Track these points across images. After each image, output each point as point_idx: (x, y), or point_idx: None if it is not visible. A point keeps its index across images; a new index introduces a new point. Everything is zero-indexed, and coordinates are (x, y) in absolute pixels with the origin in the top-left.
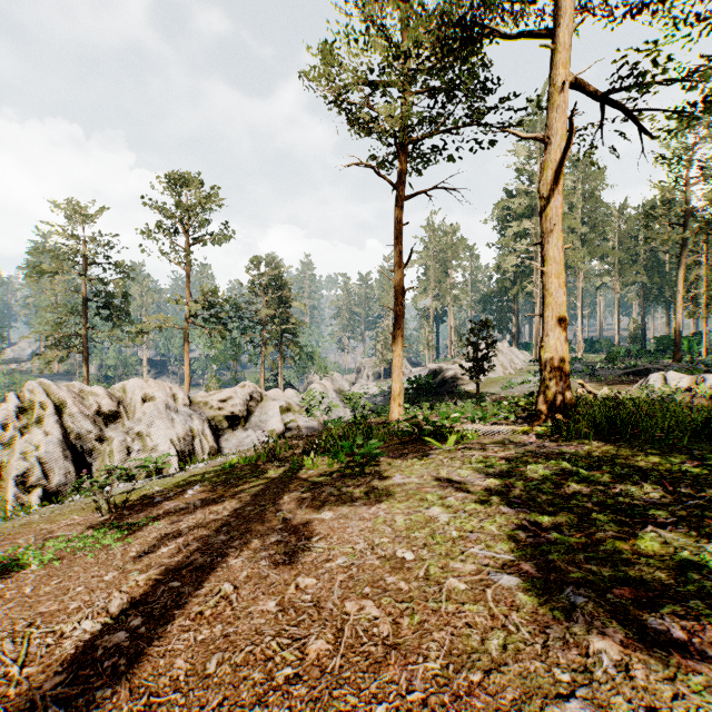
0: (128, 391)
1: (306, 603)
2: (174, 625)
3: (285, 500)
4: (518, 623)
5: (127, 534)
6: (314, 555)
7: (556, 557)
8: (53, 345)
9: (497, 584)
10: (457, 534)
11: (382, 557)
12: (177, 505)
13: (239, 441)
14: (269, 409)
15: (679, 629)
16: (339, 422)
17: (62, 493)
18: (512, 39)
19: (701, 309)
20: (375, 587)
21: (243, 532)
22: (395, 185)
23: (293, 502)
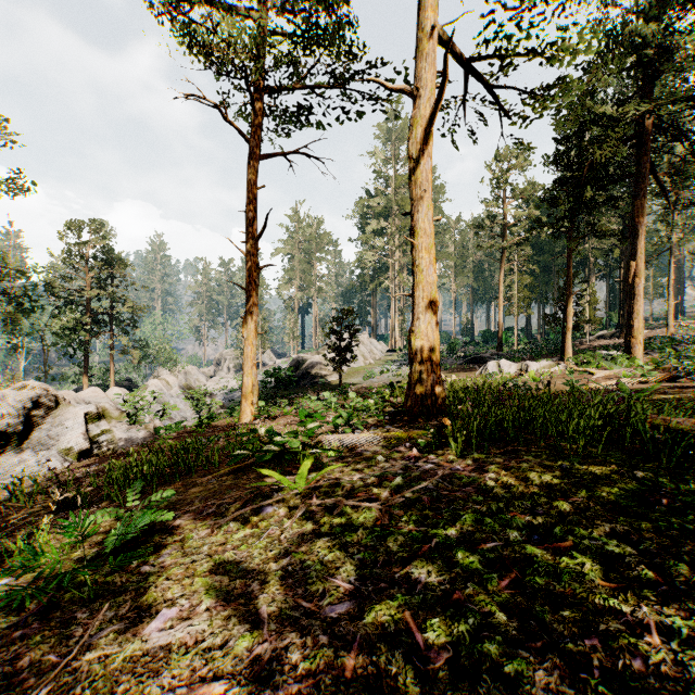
0: None
1: None
2: None
3: None
4: None
5: None
6: None
7: None
8: None
9: None
10: None
11: None
12: None
13: (5, 470)
14: (68, 419)
15: None
16: (177, 427)
17: None
18: None
19: (515, 308)
20: None
21: None
22: (247, 139)
23: None
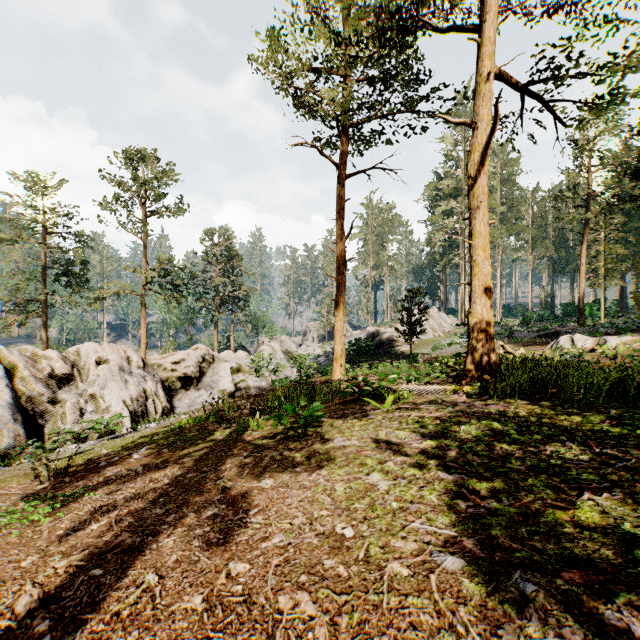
0: (82, 354)
1: (236, 597)
2: (83, 631)
3: (227, 465)
4: (467, 621)
5: (61, 506)
6: (250, 532)
7: (499, 533)
8: (13, 310)
9: (441, 568)
10: (397, 505)
11: (320, 534)
12: (119, 471)
13: (192, 400)
14: (221, 370)
15: (639, 624)
16: (286, 381)
17: (12, 455)
18: (443, 32)
19: (601, 280)
20: (312, 574)
21: (179, 504)
22: (337, 164)
23: (234, 468)
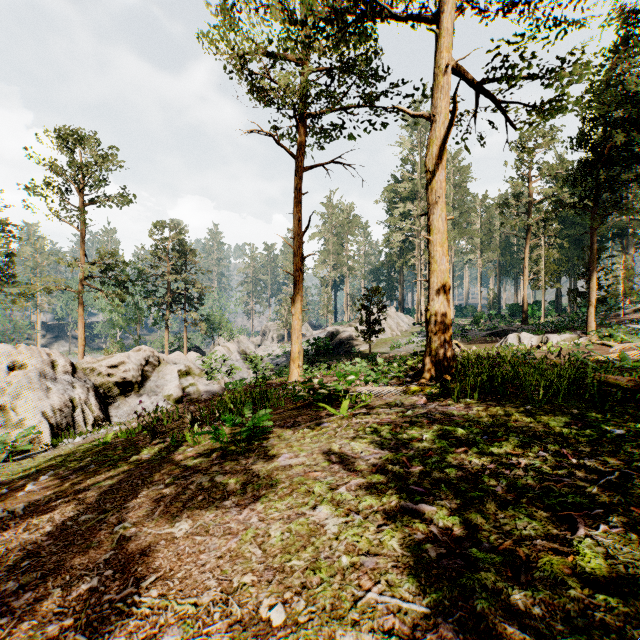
0: None
1: None
2: None
3: (138, 500)
4: None
5: None
6: (131, 625)
7: (486, 605)
8: None
9: None
10: (349, 561)
11: (236, 623)
12: None
13: (132, 408)
14: (167, 374)
15: None
16: (241, 384)
17: None
18: (402, 20)
19: (541, 282)
20: None
21: (47, 571)
22: (294, 155)
23: (147, 503)
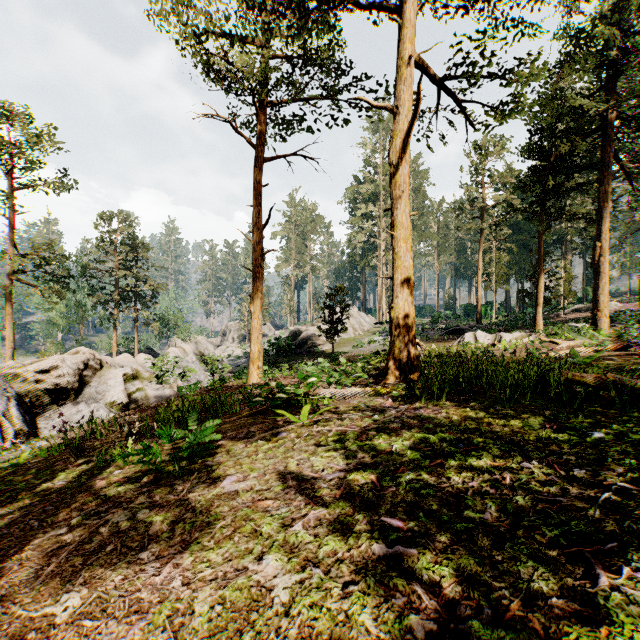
0: None
1: None
2: None
3: (22, 555)
4: None
5: None
6: None
7: None
8: None
9: None
10: None
11: None
12: None
13: (66, 418)
14: (110, 378)
15: None
16: (196, 387)
17: None
18: (365, 6)
19: (493, 284)
20: None
21: None
22: (254, 145)
23: (34, 560)
